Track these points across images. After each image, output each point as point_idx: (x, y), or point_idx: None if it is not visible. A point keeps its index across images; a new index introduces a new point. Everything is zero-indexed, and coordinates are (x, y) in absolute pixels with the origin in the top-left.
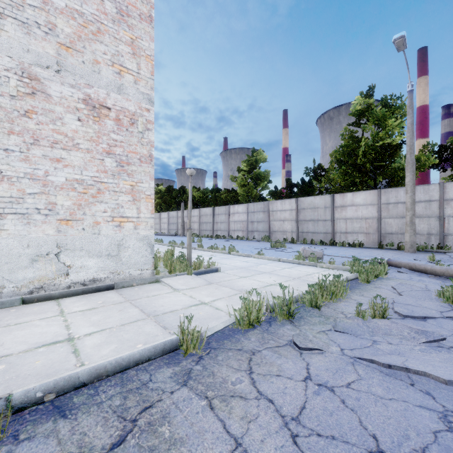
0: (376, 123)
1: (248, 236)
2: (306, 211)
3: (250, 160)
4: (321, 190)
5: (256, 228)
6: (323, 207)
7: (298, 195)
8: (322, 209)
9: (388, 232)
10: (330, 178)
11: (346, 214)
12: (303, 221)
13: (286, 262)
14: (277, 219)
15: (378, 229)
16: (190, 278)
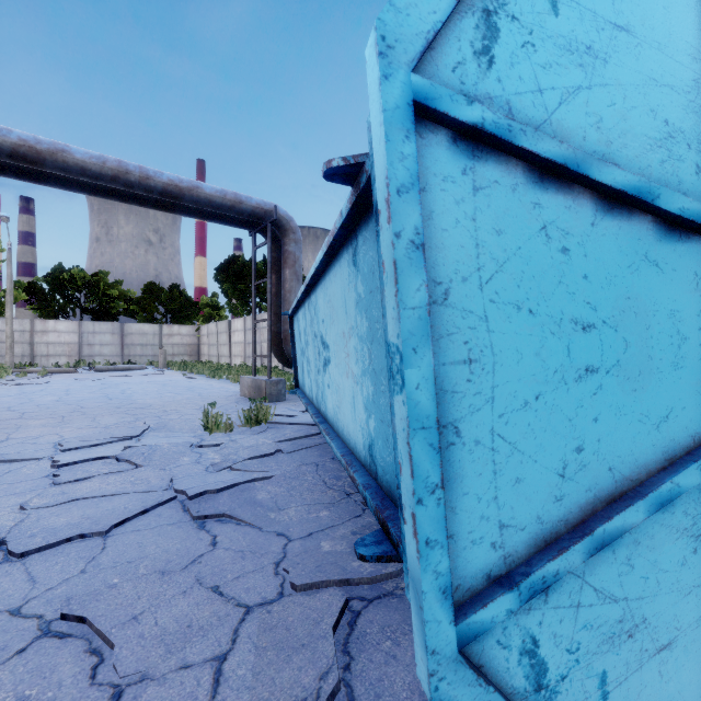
0: None
1: None
2: None
3: None
4: None
5: None
6: None
7: None
8: None
9: None
10: None
11: None
12: None
13: None
14: None
15: None
16: None
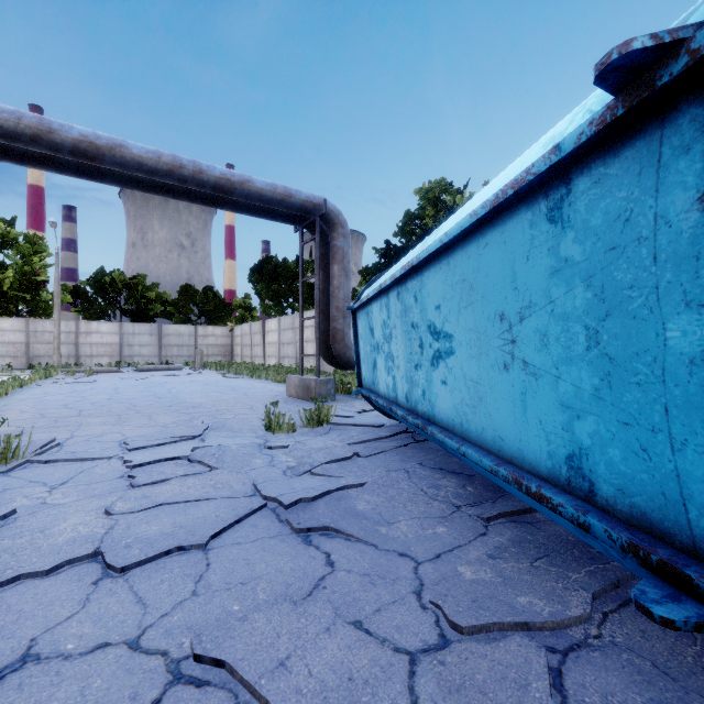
0: (20, 254)
1: None
2: None
3: None
4: None
5: None
6: None
7: None
8: None
9: (37, 355)
10: None
11: None
12: None
13: None
14: None
15: (27, 353)
16: None
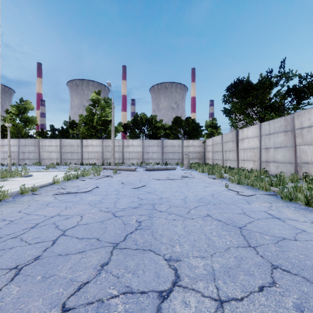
0: (101, 108)
1: (19, 162)
2: (66, 147)
3: (20, 106)
4: (74, 135)
5: (27, 157)
6: (77, 145)
7: (59, 136)
8: (76, 146)
9: (106, 158)
10: (79, 128)
11: (88, 149)
12: (64, 153)
13: (63, 171)
14: (46, 151)
15: (102, 157)
16: (23, 178)
